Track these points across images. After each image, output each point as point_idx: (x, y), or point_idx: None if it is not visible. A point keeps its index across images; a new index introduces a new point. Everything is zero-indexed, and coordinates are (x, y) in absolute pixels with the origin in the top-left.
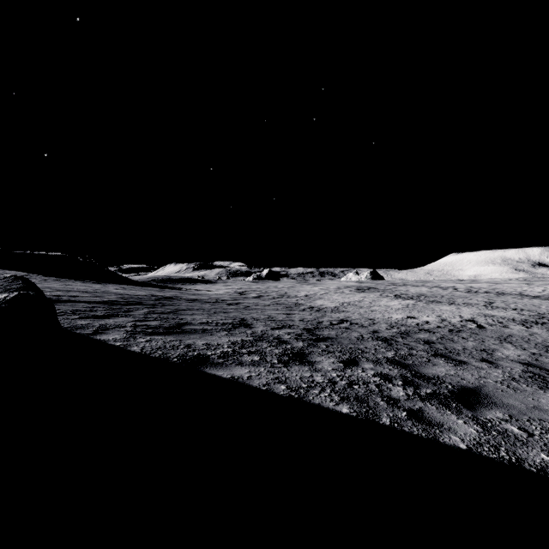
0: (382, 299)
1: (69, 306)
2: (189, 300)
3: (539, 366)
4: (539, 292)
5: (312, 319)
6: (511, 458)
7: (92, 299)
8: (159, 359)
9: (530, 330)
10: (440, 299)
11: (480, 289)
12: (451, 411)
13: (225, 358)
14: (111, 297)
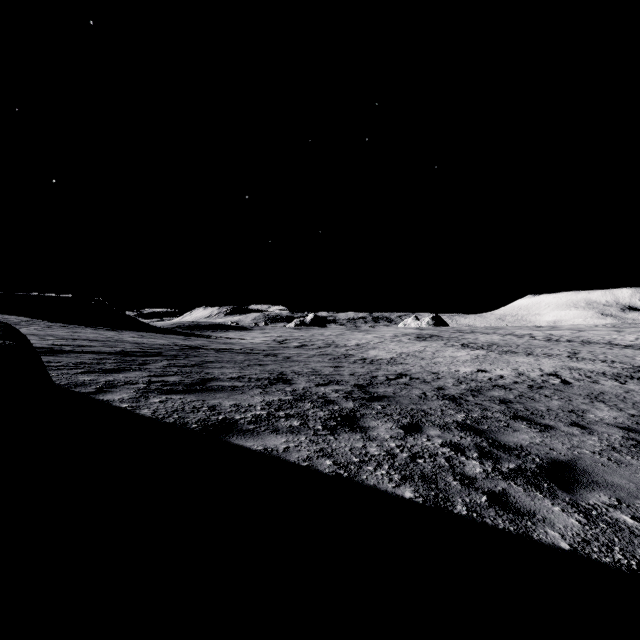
0: (446, 349)
1: (73, 358)
2: (218, 350)
3: None
4: (631, 341)
5: (365, 373)
6: (631, 563)
7: (102, 350)
8: (173, 426)
9: (625, 386)
10: (515, 349)
11: (562, 337)
12: (543, 494)
13: (256, 424)
14: (126, 346)
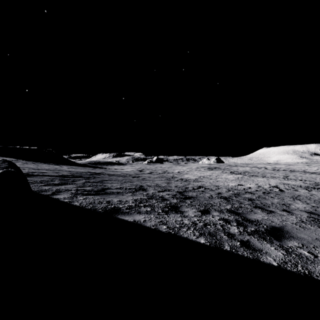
0: (223, 174)
1: (39, 178)
2: (110, 175)
3: (317, 214)
4: (315, 170)
5: (182, 186)
6: (305, 271)
7: (52, 174)
8: (90, 210)
9: (310, 192)
10: (257, 174)
11: (280, 168)
12: (267, 241)
13: (130, 209)
14: (64, 173)
